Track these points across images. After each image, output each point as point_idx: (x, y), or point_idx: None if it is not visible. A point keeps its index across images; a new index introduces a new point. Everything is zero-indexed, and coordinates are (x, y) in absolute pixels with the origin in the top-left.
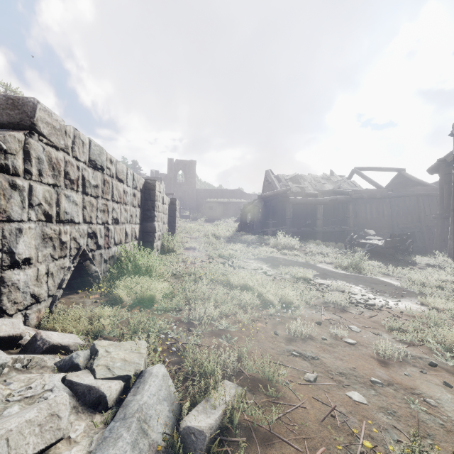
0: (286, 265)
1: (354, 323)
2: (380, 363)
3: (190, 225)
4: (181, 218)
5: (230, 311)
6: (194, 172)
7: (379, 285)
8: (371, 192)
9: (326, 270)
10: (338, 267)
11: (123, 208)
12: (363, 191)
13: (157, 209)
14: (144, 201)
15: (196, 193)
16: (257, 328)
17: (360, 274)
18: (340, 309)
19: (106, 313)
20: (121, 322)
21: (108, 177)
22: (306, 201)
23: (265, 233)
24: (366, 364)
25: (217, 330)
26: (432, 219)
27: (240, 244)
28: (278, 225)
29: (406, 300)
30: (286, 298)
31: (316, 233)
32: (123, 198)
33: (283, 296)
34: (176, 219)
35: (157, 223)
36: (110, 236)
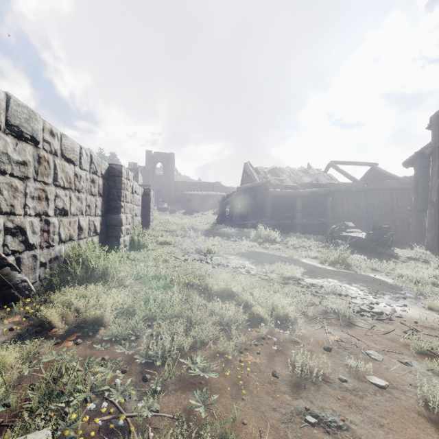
0: (269, 261)
1: (370, 345)
2: (438, 428)
3: (167, 217)
4: (160, 210)
5: (208, 335)
6: (172, 164)
7: (373, 284)
8: (347, 185)
9: (313, 266)
10: (323, 262)
11: (75, 196)
12: (340, 184)
13: (125, 199)
14: (108, 190)
15: (174, 185)
16: (247, 369)
17: (348, 271)
18: (345, 322)
19: (9, 357)
20: (36, 370)
21: (46, 154)
22: (285, 193)
23: (245, 225)
24: (420, 433)
25: (188, 373)
26: (404, 212)
27: (219, 237)
28: (257, 217)
29: (410, 303)
30: (280, 310)
31: (295, 225)
32: (74, 184)
33: (275, 307)
34: (150, 211)
35: (125, 214)
36: (51, 231)
